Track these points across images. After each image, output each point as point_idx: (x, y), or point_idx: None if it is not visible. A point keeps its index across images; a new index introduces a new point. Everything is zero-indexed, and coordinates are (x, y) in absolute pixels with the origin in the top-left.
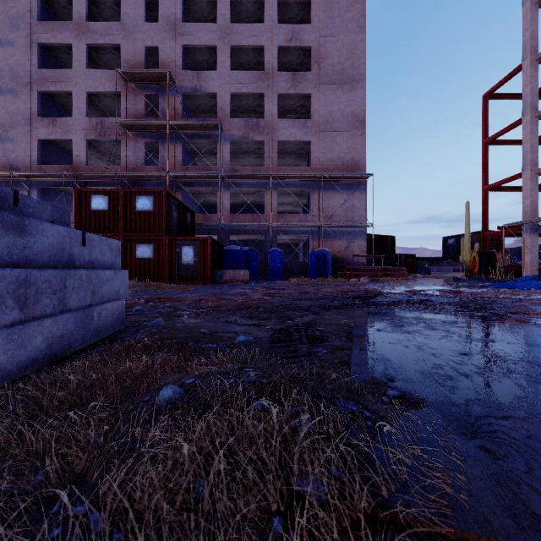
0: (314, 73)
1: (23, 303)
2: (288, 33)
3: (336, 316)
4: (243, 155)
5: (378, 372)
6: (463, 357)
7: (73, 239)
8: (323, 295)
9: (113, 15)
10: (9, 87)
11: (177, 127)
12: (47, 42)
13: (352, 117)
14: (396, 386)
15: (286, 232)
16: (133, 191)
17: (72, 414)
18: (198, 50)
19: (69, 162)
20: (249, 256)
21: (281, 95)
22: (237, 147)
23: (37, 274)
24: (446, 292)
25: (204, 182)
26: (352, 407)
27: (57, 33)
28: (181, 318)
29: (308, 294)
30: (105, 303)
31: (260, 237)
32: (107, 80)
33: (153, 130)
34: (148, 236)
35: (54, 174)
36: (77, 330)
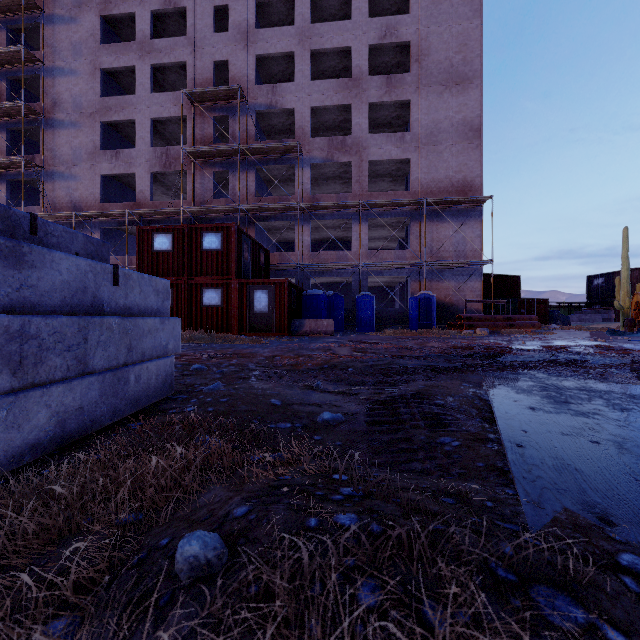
0: (415, 75)
1: (16, 365)
2: (381, 28)
3: (458, 383)
4: (327, 182)
5: (571, 498)
6: None
7: (101, 276)
8: (430, 351)
9: (179, 30)
10: (72, 120)
11: (249, 152)
12: (110, 67)
13: (464, 125)
14: (627, 540)
15: (378, 272)
16: (199, 227)
17: (25, 576)
18: (273, 60)
19: (133, 199)
20: (334, 302)
21: (372, 104)
22: (318, 172)
23: (41, 323)
24: (604, 350)
25: (281, 215)
26: (570, 610)
27: (121, 56)
28: (247, 381)
29: (410, 350)
30: (146, 362)
31: (347, 279)
32: (173, 104)
33: (222, 157)
34: (216, 279)
35: (117, 213)
36: (104, 400)
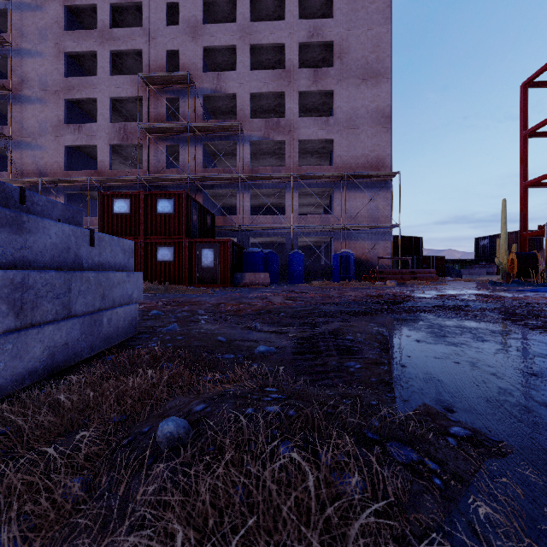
0: (337, 69)
1: (19, 309)
2: (310, 29)
3: (366, 323)
4: (264, 156)
5: (430, 397)
6: (534, 380)
7: (80, 239)
8: (348, 299)
9: (136, 21)
10: (38, 96)
11: (197, 129)
12: (73, 51)
13: (377, 112)
14: (459, 420)
15: (307, 233)
16: (153, 194)
17: (51, 451)
18: (218, 51)
19: (94, 168)
20: (270, 259)
21: (302, 93)
22: (257, 148)
23: (36, 276)
24: (484, 297)
25: (224, 184)
26: (409, 454)
27: (83, 41)
28: (198, 323)
29: (331, 298)
30: (116, 308)
31: (281, 239)
32: (130, 85)
33: (174, 133)
34: (168, 239)
35: (79, 179)
36: (84, 338)
